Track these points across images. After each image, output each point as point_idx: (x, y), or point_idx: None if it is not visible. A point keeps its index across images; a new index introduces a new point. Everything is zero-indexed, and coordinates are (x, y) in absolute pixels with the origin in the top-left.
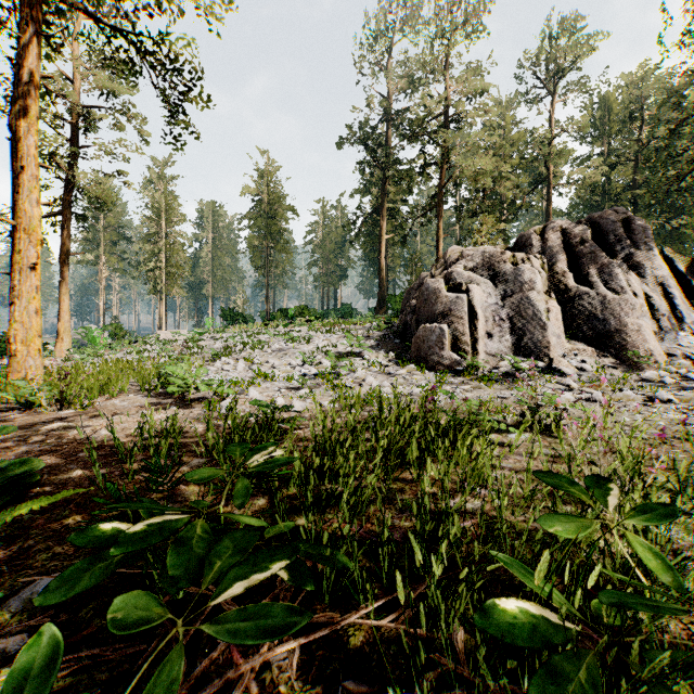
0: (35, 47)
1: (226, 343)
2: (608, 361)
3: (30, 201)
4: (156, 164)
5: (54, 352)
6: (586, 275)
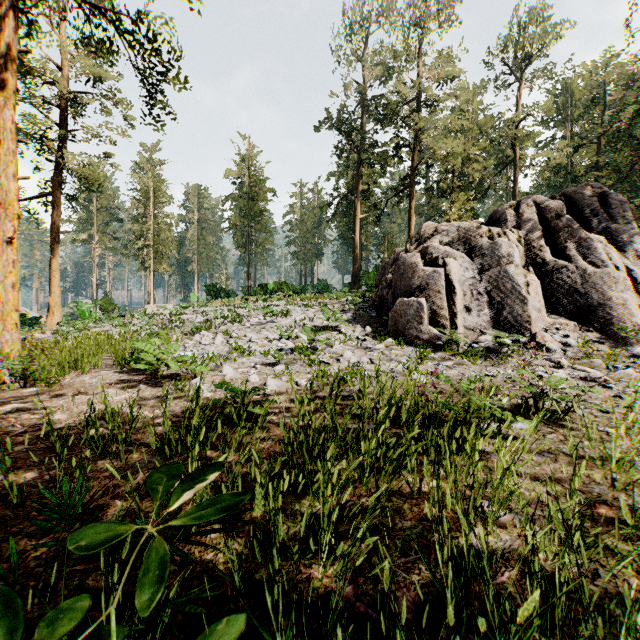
0: (11, 20)
1: (207, 316)
2: (593, 336)
3: (7, 175)
4: (145, 149)
5: (45, 326)
6: (563, 249)
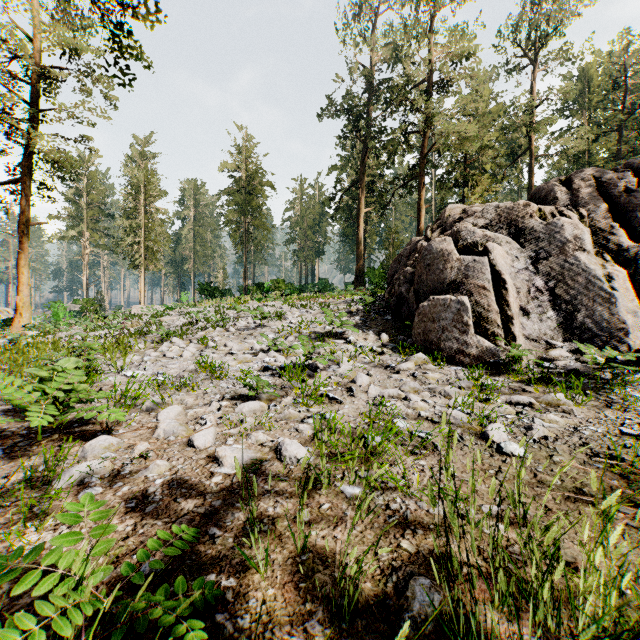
0: None
1: (190, 318)
2: None
3: None
4: (138, 142)
5: (9, 329)
6: None
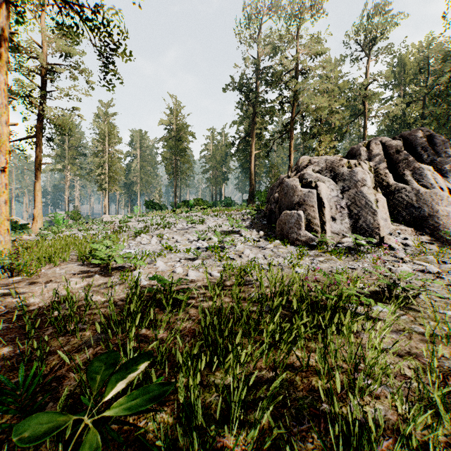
0: (4, 11)
1: (146, 223)
2: (425, 238)
3: (1, 122)
4: (102, 105)
5: (31, 230)
6: (402, 176)
